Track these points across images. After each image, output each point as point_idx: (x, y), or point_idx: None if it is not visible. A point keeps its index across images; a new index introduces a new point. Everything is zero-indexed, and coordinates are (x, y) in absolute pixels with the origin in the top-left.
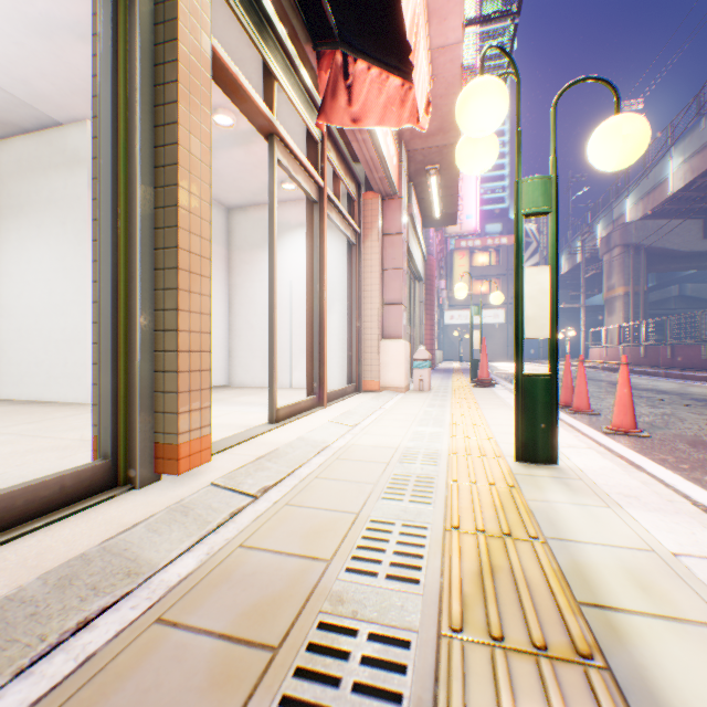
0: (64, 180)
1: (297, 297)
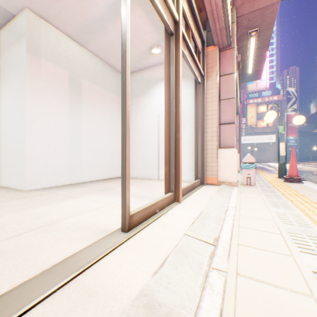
0: (16, 50)
1: (162, 123)
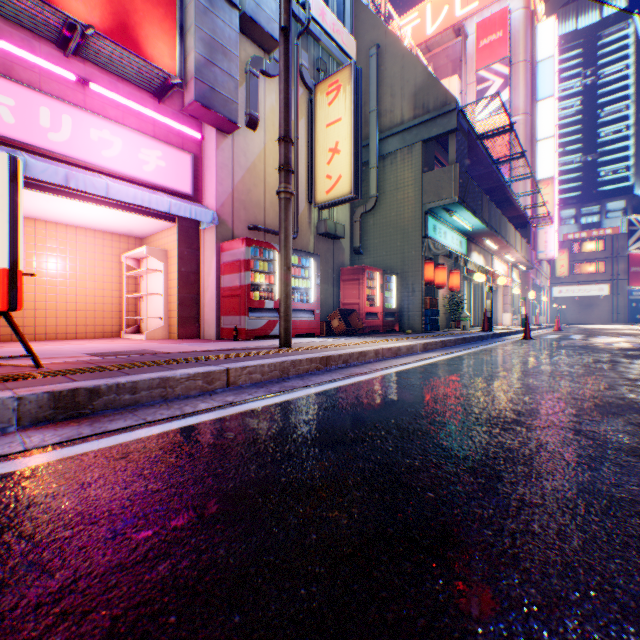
0: None
1: None
